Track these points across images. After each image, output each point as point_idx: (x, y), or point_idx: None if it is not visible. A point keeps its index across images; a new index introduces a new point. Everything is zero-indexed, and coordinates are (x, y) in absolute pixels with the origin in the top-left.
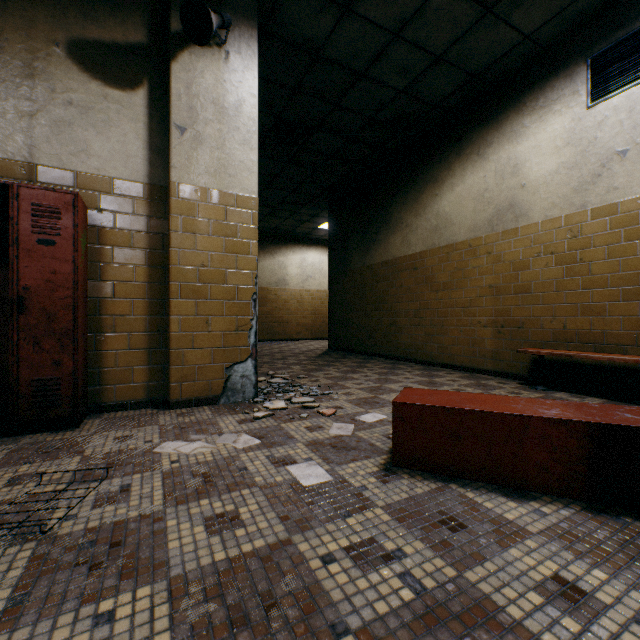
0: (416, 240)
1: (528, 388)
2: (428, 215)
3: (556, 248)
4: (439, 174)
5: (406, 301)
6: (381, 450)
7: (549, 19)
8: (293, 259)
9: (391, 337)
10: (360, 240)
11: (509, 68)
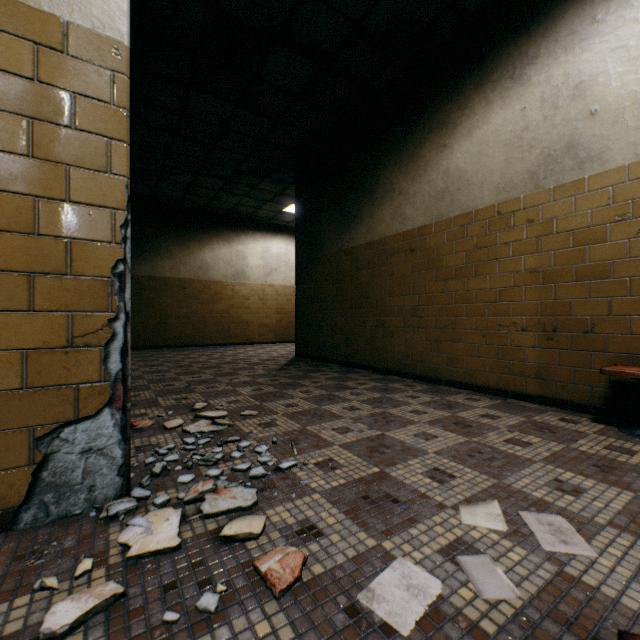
0: (414, 211)
1: (623, 433)
2: (432, 175)
3: None
4: (449, 116)
5: (399, 295)
6: None
7: None
8: (254, 248)
9: (378, 343)
10: (336, 217)
11: None
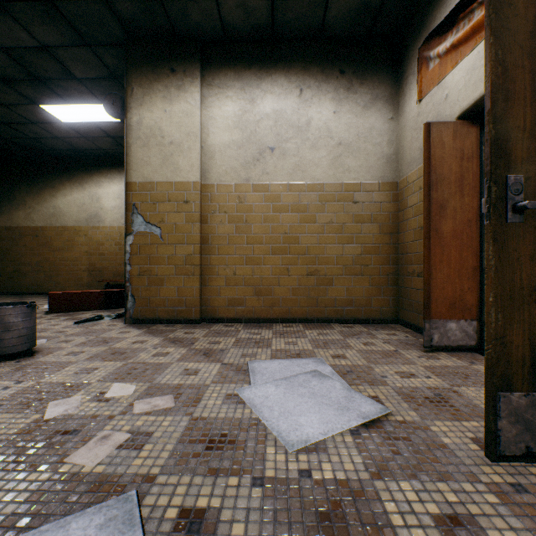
0: (39, 218)
1: None
2: (48, 206)
3: (115, 239)
4: (57, 185)
5: (30, 256)
6: (42, 313)
7: (111, 149)
8: None
9: (16, 280)
10: None
11: (96, 154)
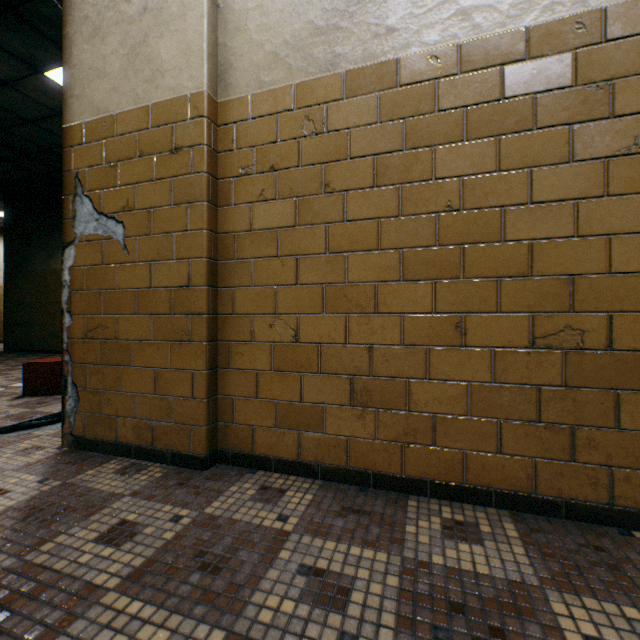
0: None
1: None
2: None
3: None
4: None
5: None
6: (20, 393)
7: None
8: None
9: None
10: (44, 244)
11: None
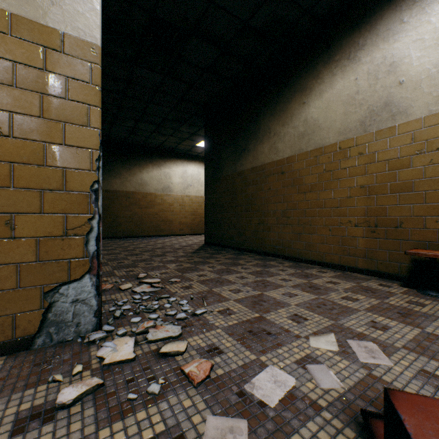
0: (284, 146)
1: (419, 293)
2: (296, 123)
3: None
4: (307, 83)
5: (274, 202)
6: None
7: None
8: (176, 171)
9: (260, 235)
10: (231, 150)
11: None
